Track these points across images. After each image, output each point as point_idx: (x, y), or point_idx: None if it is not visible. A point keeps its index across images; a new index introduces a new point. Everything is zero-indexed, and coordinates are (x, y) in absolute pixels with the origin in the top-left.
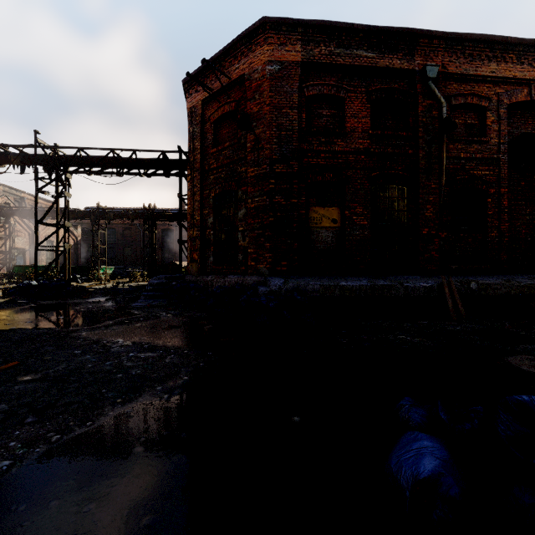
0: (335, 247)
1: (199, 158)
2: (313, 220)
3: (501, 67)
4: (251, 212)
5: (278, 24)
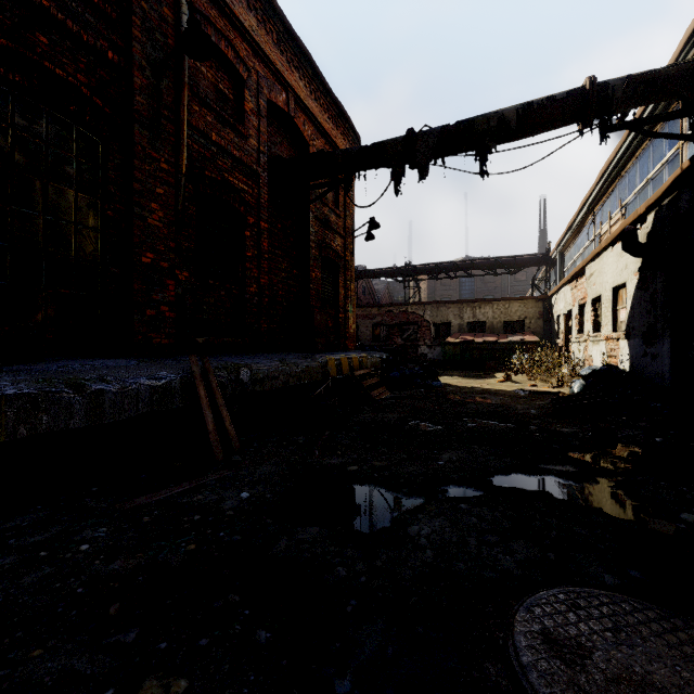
0: None
1: None
2: None
3: (262, 33)
4: None
5: None
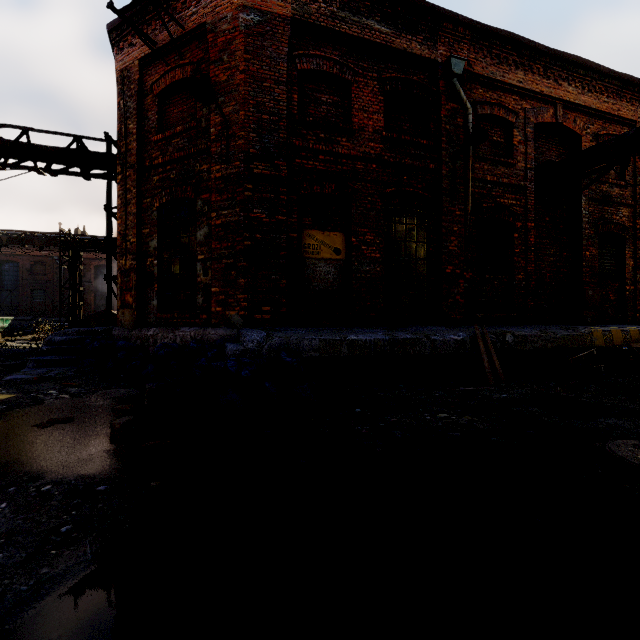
0: (338, 287)
1: (135, 148)
2: (309, 248)
3: (528, 77)
4: (216, 232)
5: None
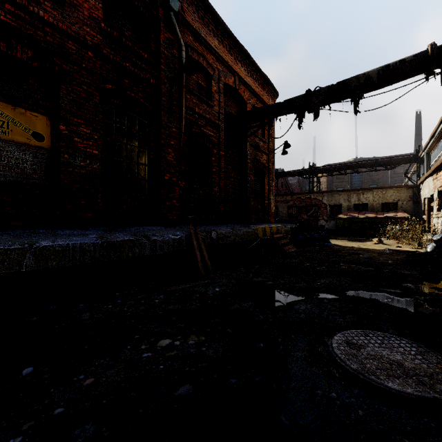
0: (40, 180)
1: None
2: None
3: (221, 47)
4: None
5: None
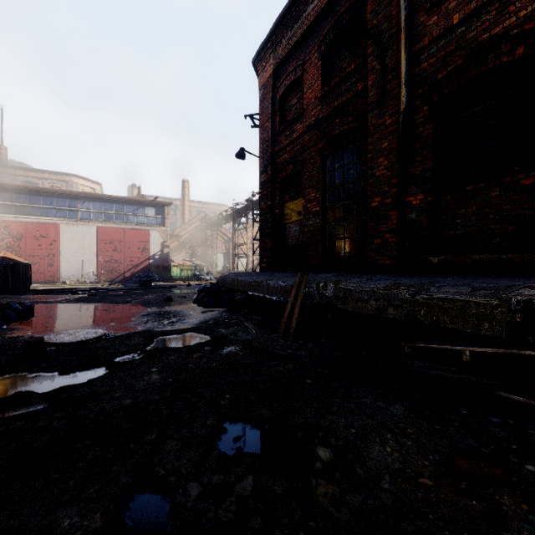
0: (301, 241)
1: None
2: (287, 216)
3: None
4: None
5: (259, 55)
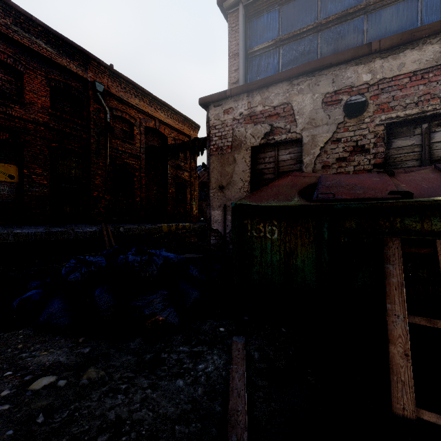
0: (13, 200)
1: None
2: None
3: (141, 103)
4: None
5: None
